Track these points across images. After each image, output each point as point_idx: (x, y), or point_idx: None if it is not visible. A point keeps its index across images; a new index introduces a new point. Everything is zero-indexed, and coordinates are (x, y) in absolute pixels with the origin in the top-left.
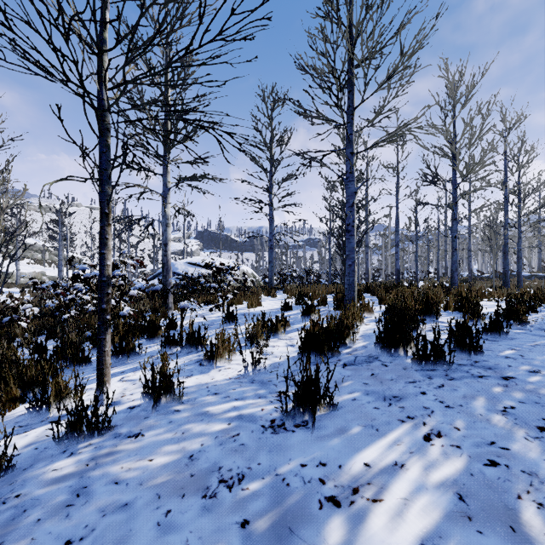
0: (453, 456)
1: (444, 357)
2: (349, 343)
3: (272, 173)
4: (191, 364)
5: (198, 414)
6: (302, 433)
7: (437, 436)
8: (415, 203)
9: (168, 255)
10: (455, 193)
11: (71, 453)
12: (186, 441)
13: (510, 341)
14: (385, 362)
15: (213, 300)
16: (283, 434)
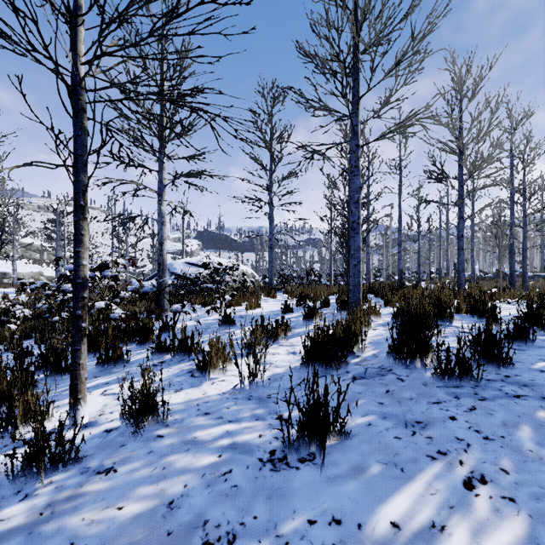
0: (508, 514)
1: (472, 371)
2: (357, 351)
3: (271, 171)
4: (181, 375)
5: (184, 441)
6: (309, 471)
7: (480, 482)
8: (420, 200)
9: (163, 255)
10: (461, 191)
11: (25, 495)
12: (166, 480)
13: (539, 351)
14: (400, 375)
15: (211, 301)
16: (286, 472)
